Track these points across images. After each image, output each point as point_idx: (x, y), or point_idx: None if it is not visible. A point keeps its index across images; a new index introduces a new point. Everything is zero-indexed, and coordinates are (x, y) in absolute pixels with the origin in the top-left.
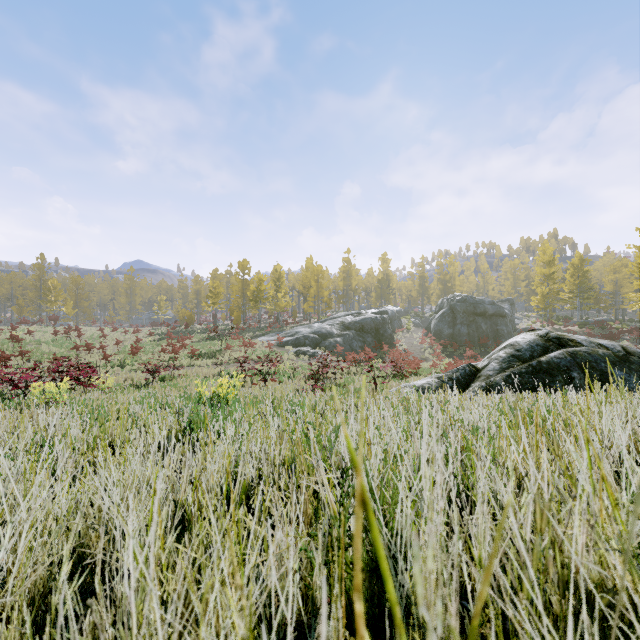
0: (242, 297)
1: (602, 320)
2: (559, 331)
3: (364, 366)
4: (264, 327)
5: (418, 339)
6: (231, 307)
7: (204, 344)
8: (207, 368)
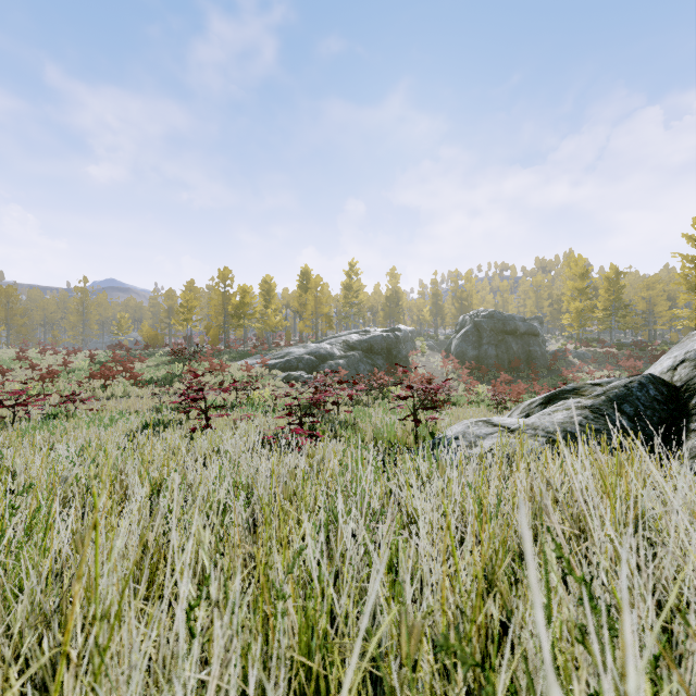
0: (223, 314)
1: (641, 341)
2: (595, 353)
3: (376, 395)
4: (249, 350)
5: (436, 363)
6: (207, 325)
7: (162, 368)
8: (145, 399)
